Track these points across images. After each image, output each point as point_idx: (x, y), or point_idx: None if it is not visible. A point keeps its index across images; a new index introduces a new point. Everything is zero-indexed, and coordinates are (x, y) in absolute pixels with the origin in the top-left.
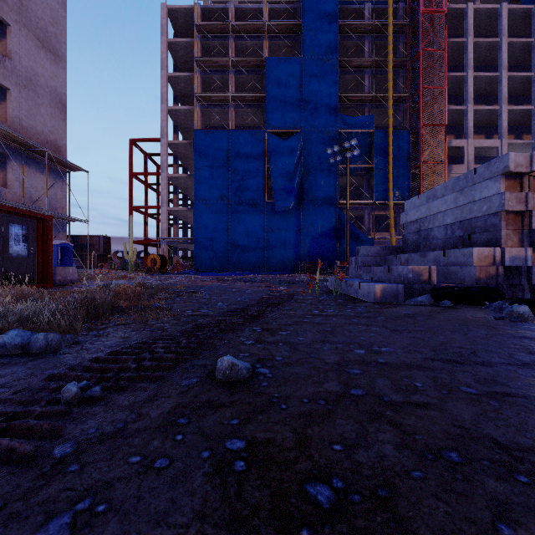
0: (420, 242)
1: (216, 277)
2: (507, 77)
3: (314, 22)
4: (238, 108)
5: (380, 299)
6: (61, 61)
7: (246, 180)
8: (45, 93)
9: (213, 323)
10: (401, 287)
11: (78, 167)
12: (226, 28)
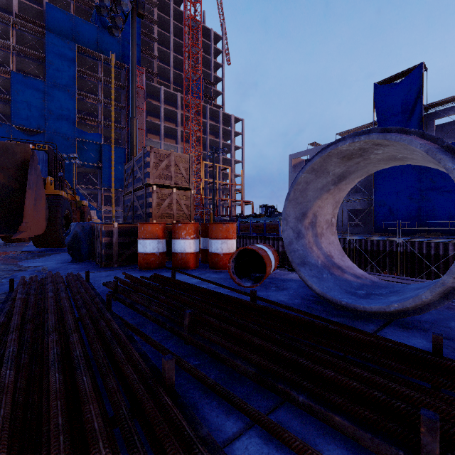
0: None
1: None
2: (182, 131)
3: (57, 61)
4: None
5: None
6: None
7: None
8: None
9: None
10: None
11: None
12: None
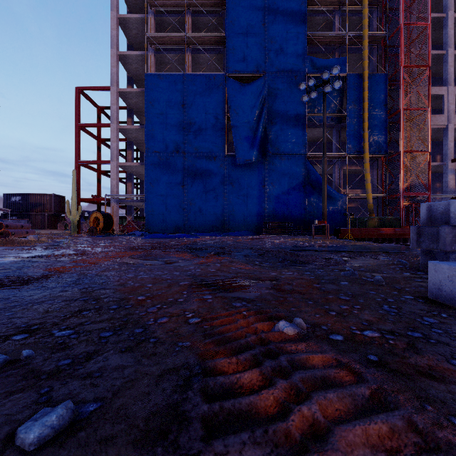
0: None
1: (160, 240)
2: None
3: None
4: (195, 53)
5: None
6: None
7: (203, 130)
8: None
9: None
10: None
11: None
12: None
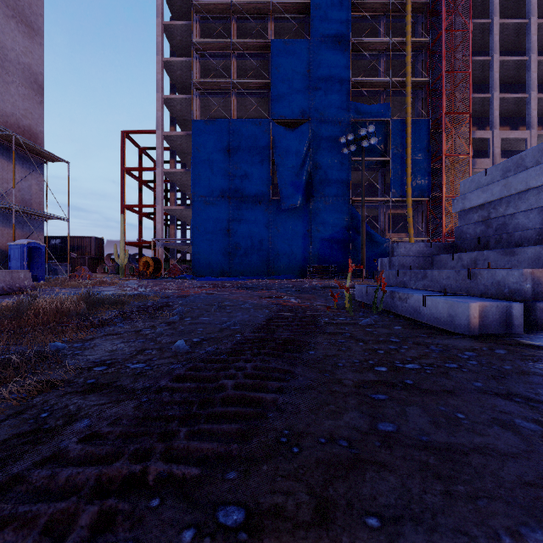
0: (488, 236)
1: (213, 282)
2: (537, 62)
3: (324, 1)
4: (240, 96)
5: (478, 329)
6: (37, 35)
7: (249, 175)
8: (16, 70)
9: (73, 476)
10: (519, 308)
11: (55, 156)
12: (228, 9)
